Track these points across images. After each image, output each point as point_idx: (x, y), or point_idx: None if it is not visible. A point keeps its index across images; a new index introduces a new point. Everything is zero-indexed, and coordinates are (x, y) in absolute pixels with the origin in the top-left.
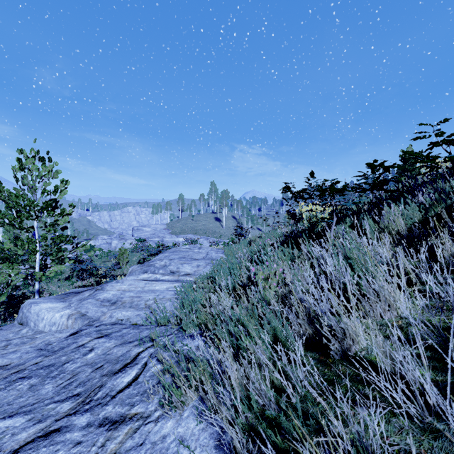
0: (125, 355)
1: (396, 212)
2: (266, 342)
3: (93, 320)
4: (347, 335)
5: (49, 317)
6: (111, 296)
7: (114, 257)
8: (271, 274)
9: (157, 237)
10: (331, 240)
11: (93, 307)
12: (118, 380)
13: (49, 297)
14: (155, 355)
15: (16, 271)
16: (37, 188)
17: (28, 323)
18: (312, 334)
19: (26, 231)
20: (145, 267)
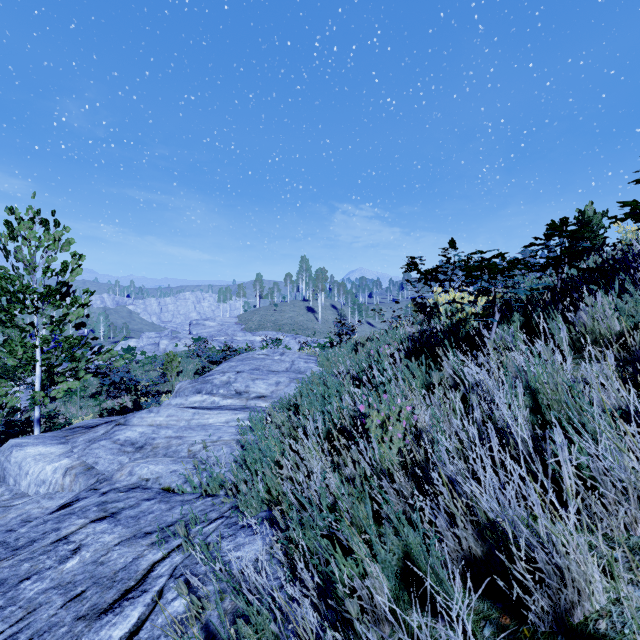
0: (128, 567)
1: (607, 305)
2: (387, 573)
3: (103, 479)
4: (567, 583)
5: (36, 471)
6: (136, 436)
7: (161, 364)
8: (393, 418)
9: (224, 336)
10: (495, 355)
11: (106, 454)
12: (102, 633)
13: (44, 435)
14: (181, 572)
15: (3, 391)
16: (37, 266)
17: (6, 478)
18: (479, 557)
19: (20, 331)
20: (198, 385)
